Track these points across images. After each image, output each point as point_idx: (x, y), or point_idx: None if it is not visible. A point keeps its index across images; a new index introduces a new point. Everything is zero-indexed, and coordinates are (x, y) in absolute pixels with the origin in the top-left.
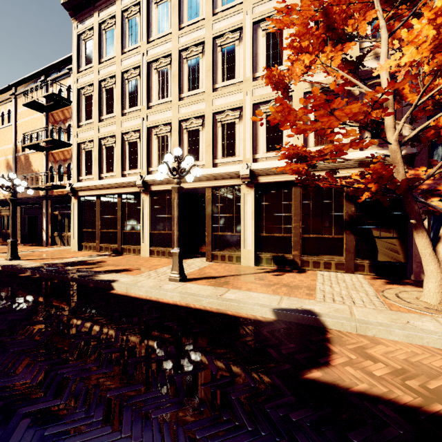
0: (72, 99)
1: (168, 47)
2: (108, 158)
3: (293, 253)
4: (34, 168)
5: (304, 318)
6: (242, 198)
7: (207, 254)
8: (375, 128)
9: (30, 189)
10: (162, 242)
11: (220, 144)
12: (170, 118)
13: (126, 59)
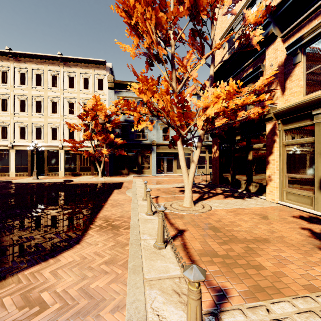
0: None
1: (26, 92)
2: None
3: (77, 171)
4: None
5: (70, 180)
6: (59, 154)
7: (45, 174)
8: None
9: None
10: (22, 170)
11: (51, 135)
12: (27, 121)
13: None
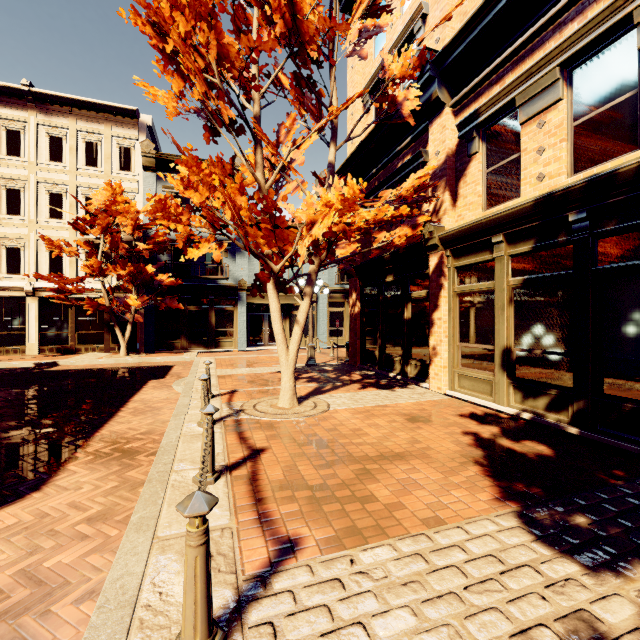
0: None
1: None
2: None
3: (70, 344)
4: None
5: (50, 363)
6: (27, 306)
7: None
8: None
9: None
10: None
11: (5, 263)
12: None
13: None
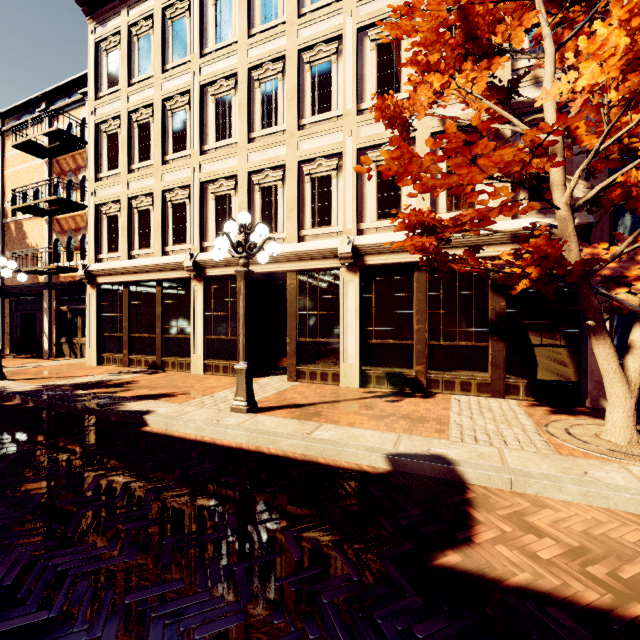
0: (87, 138)
1: (231, 63)
2: (142, 227)
3: (415, 369)
4: (31, 242)
5: (434, 467)
6: (340, 288)
7: (290, 370)
8: (534, 187)
9: (21, 273)
10: (223, 353)
11: (309, 208)
12: (235, 168)
13: (168, 79)
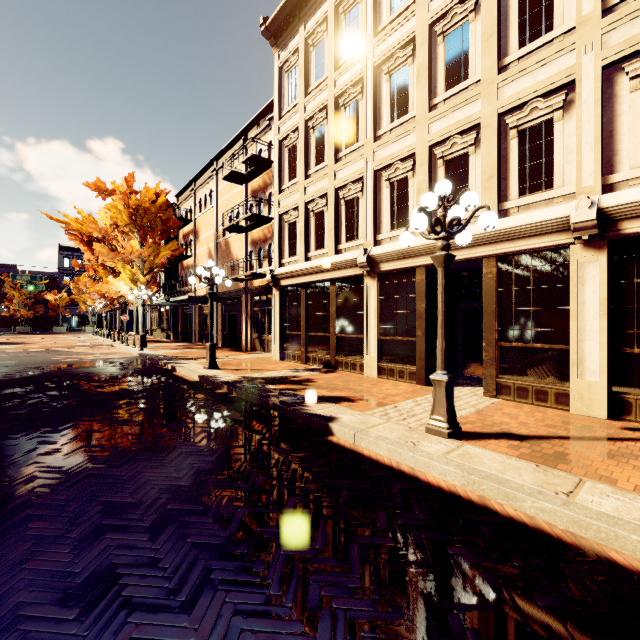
0: (273, 158)
1: (408, 28)
2: (317, 229)
3: None
4: (234, 255)
5: None
6: (571, 272)
7: (486, 382)
8: None
9: (228, 280)
10: (398, 355)
11: (515, 171)
12: (413, 146)
13: (341, 75)
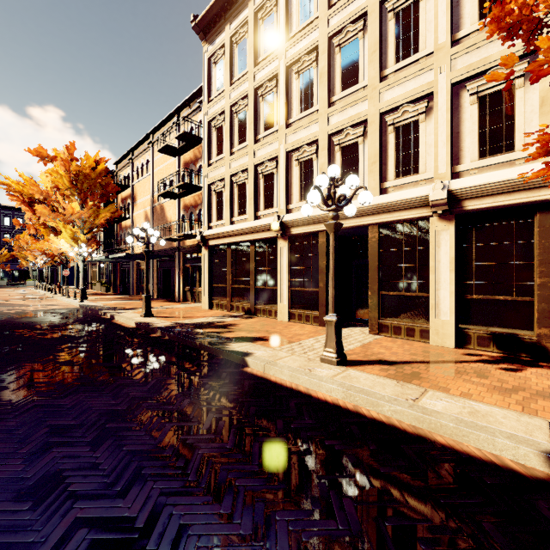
0: (202, 135)
1: (313, 38)
2: (240, 198)
3: (537, 332)
4: (168, 218)
5: None
6: (431, 238)
7: (371, 323)
8: None
9: (162, 239)
10: (305, 303)
11: (392, 159)
12: (317, 134)
13: (260, 70)
